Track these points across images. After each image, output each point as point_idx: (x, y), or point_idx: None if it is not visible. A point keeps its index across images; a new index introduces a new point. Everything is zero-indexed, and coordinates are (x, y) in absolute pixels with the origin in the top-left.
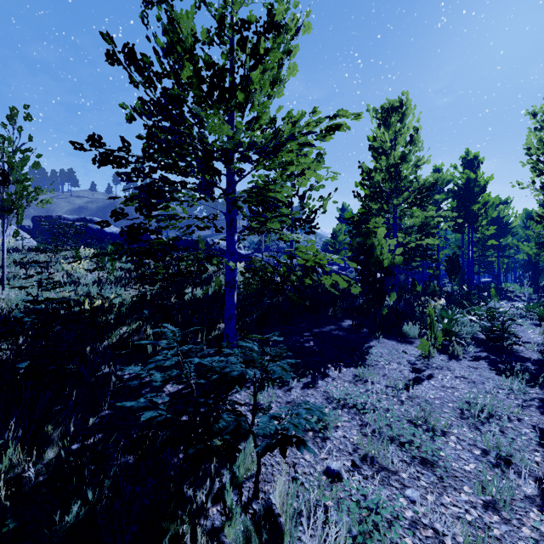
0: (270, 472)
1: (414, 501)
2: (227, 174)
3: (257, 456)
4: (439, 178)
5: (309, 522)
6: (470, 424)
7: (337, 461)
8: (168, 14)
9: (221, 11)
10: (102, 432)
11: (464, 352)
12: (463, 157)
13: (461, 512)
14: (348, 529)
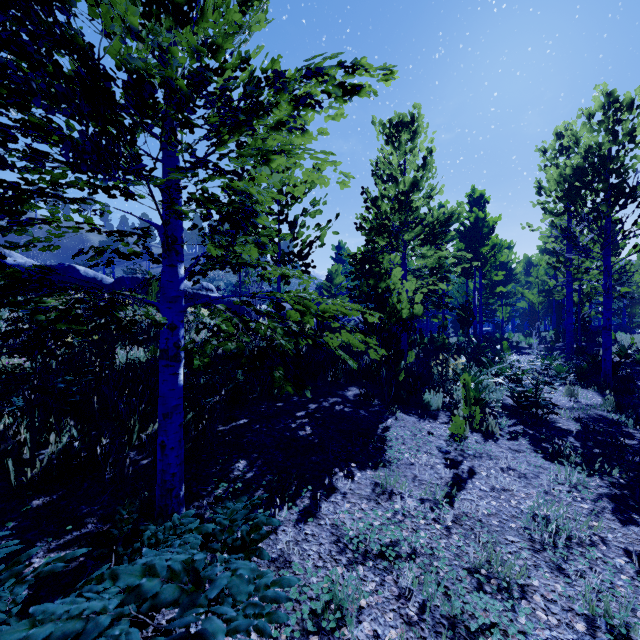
0: None
1: None
2: (163, 158)
3: None
4: (455, 212)
5: None
6: (549, 562)
7: None
8: None
9: None
10: None
11: (498, 427)
12: (470, 195)
13: None
14: None
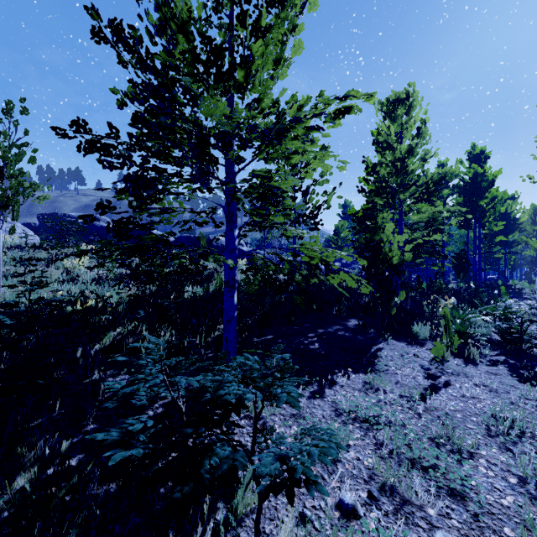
0: (273, 505)
1: None
2: (226, 164)
3: (258, 491)
4: (448, 172)
5: None
6: (499, 443)
7: (350, 492)
8: None
9: None
10: (84, 452)
11: (480, 355)
12: (469, 152)
13: None
14: None
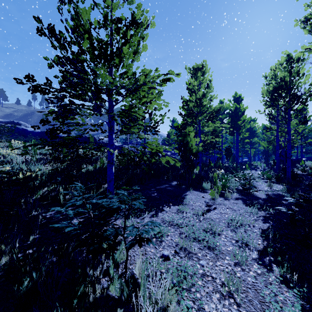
0: (133, 259)
1: (203, 266)
2: (108, 101)
3: (126, 250)
4: (221, 107)
5: (153, 280)
6: (231, 229)
7: (167, 251)
8: (75, 10)
9: (105, 12)
10: (35, 246)
11: (232, 196)
12: (234, 96)
13: (224, 268)
14: (171, 281)
